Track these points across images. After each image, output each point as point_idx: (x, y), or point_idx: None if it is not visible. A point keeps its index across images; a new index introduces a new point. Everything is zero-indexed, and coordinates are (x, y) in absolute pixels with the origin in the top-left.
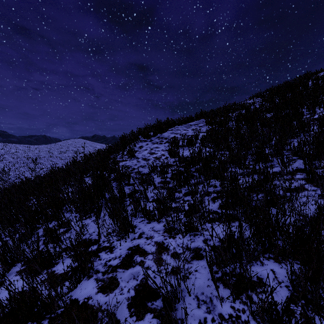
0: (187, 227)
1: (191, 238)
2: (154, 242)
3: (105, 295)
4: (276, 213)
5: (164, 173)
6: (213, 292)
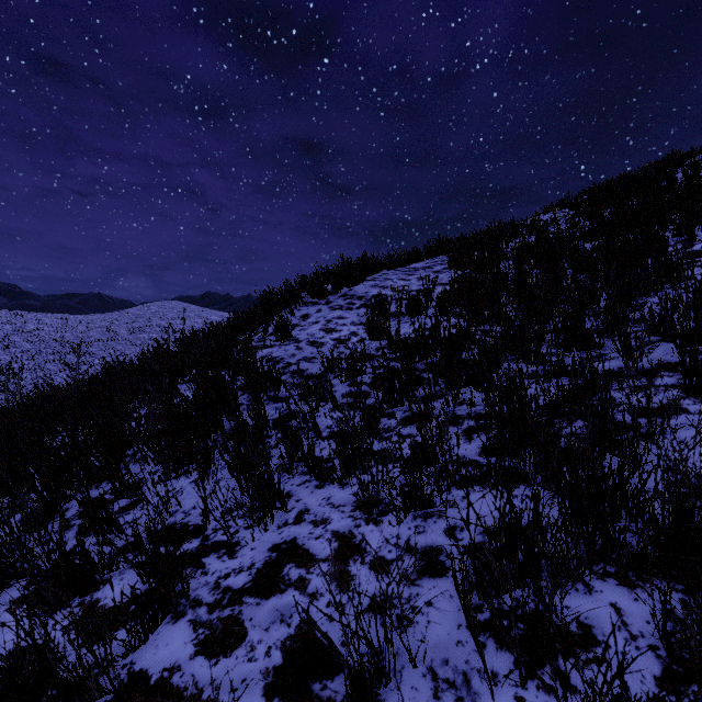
0: (408, 498)
1: (418, 523)
2: (331, 533)
3: (212, 662)
4: (621, 468)
5: (357, 375)
6: (471, 659)
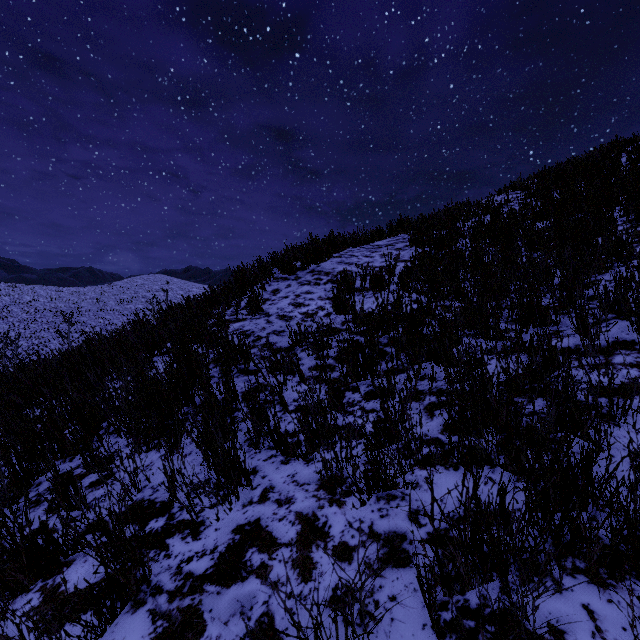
0: (371, 480)
1: (381, 506)
2: (295, 515)
3: None
4: (588, 456)
5: (323, 349)
6: None
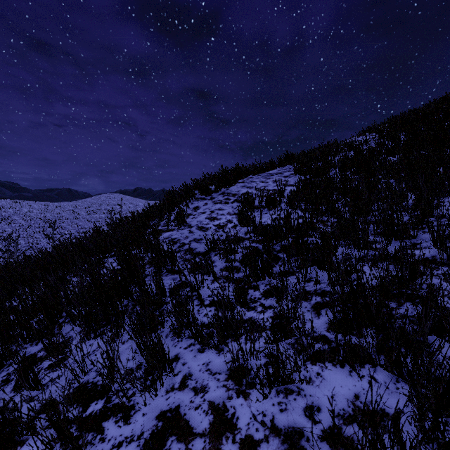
0: (272, 376)
1: (280, 399)
2: (208, 404)
3: None
4: None
5: (231, 254)
6: None
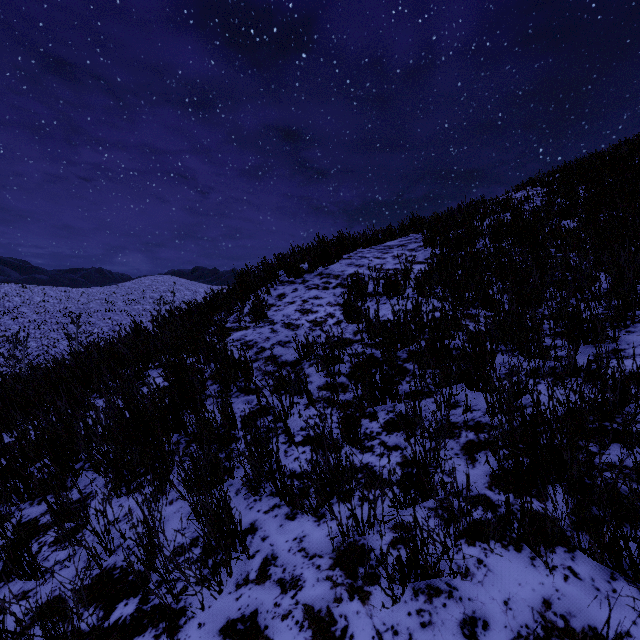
0: (406, 566)
1: (420, 605)
2: (303, 610)
3: None
4: None
5: (334, 365)
6: None
